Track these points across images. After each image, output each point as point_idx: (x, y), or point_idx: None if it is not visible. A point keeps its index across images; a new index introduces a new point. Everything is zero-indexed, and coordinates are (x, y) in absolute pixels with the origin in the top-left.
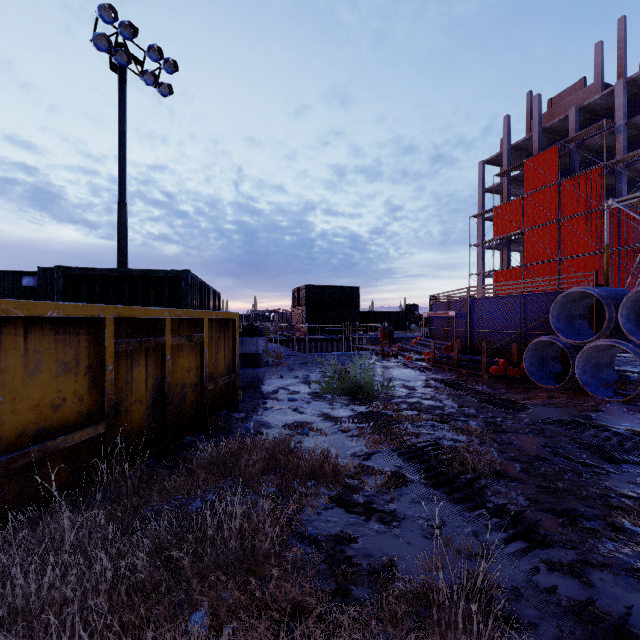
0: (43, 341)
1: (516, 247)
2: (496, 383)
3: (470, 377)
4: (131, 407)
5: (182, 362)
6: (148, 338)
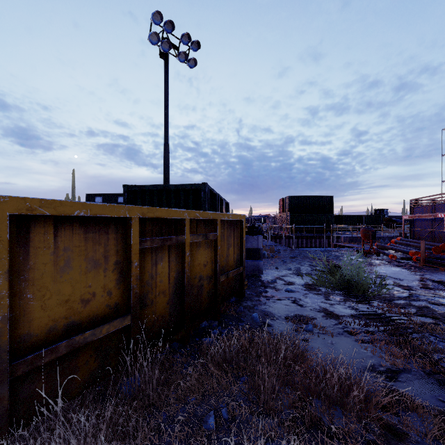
0: (73, 239)
1: None
2: None
3: None
4: (155, 298)
5: (199, 257)
6: (170, 236)
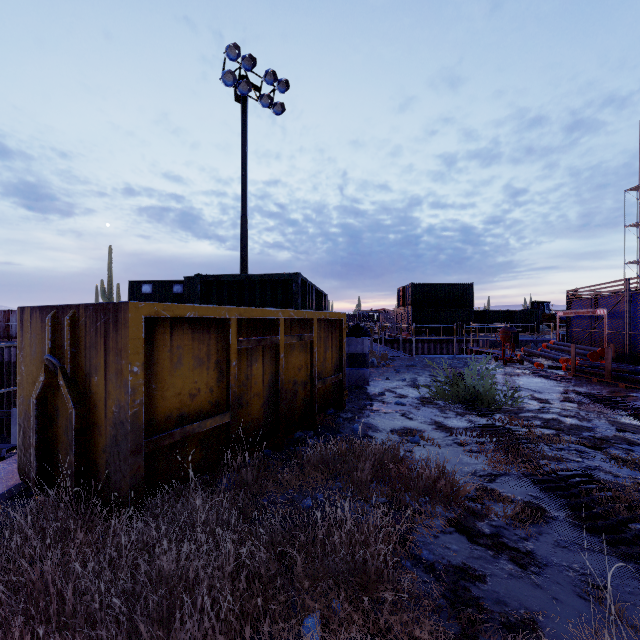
0: (183, 338)
1: None
2: None
3: (631, 393)
4: (250, 400)
5: (293, 360)
6: (264, 337)
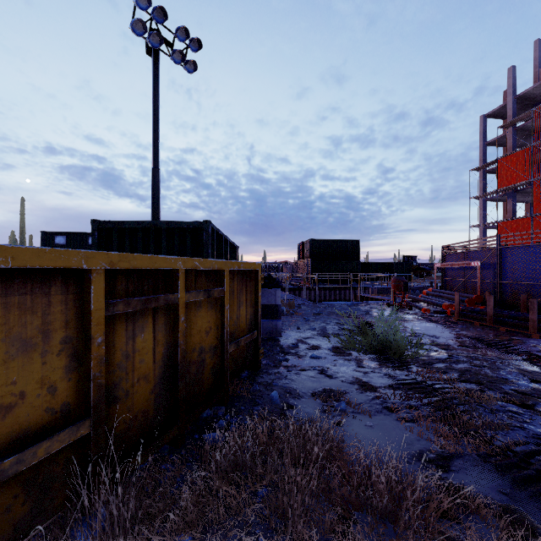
0: None
1: (521, 197)
2: None
3: (513, 336)
4: (133, 388)
5: (199, 322)
6: (155, 295)
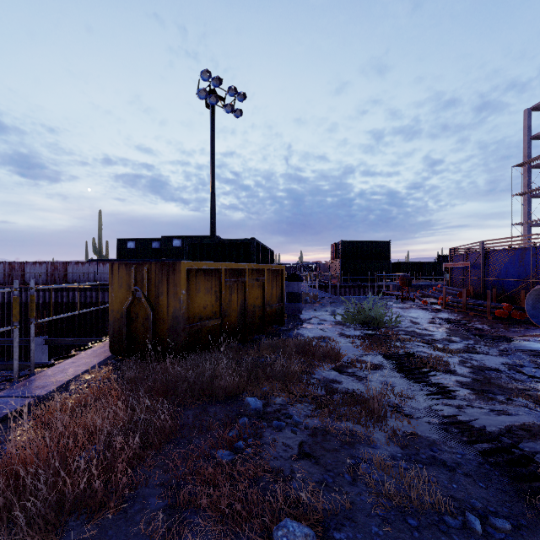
0: (201, 279)
1: None
2: (497, 323)
3: (475, 318)
4: (231, 313)
5: (253, 293)
6: (238, 279)
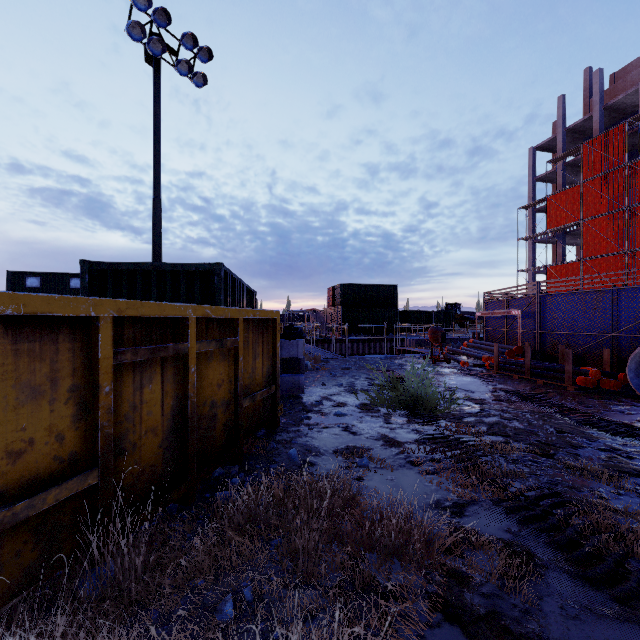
0: None
1: (572, 240)
2: (588, 398)
3: (550, 389)
4: (140, 440)
5: (211, 374)
6: (164, 345)
